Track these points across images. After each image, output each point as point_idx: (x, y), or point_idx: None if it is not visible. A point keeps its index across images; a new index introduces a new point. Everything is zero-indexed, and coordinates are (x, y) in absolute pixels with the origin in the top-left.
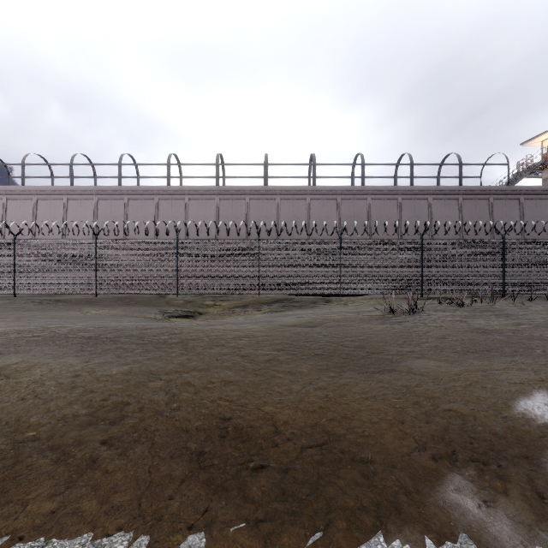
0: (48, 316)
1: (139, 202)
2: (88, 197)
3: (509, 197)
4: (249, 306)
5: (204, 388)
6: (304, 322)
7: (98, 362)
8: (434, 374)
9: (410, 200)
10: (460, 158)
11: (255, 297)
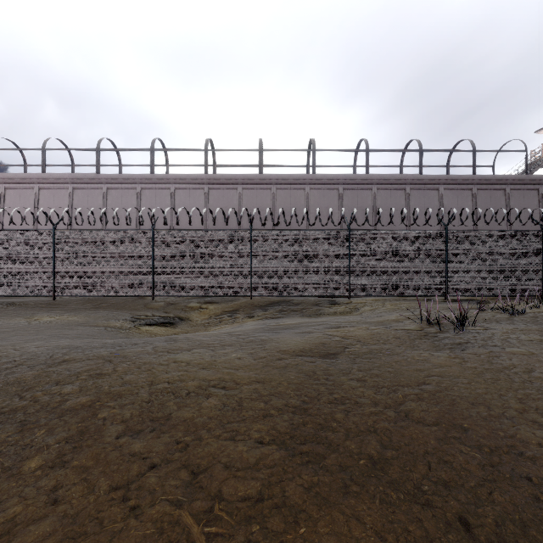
0: None
1: (119, 192)
2: (62, 186)
3: (528, 187)
4: (240, 310)
5: None
6: (315, 344)
7: None
8: None
9: (419, 190)
10: (473, 145)
11: (248, 298)
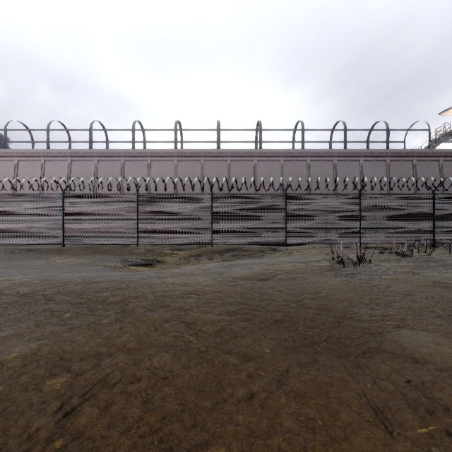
0: (11, 265)
1: (107, 163)
2: (63, 158)
3: (430, 159)
4: (203, 255)
5: (123, 392)
6: (256, 274)
7: (6, 335)
8: (442, 360)
9: (344, 162)
10: (387, 125)
11: (208, 246)
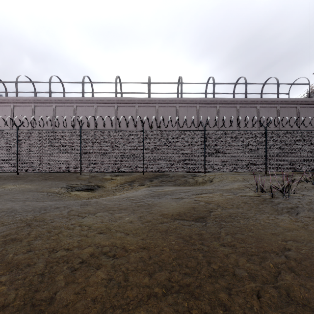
0: None
1: (63, 108)
2: (28, 104)
3: (310, 106)
4: (136, 181)
5: None
6: (187, 208)
7: None
8: None
9: (245, 108)
10: (277, 80)
11: (141, 173)
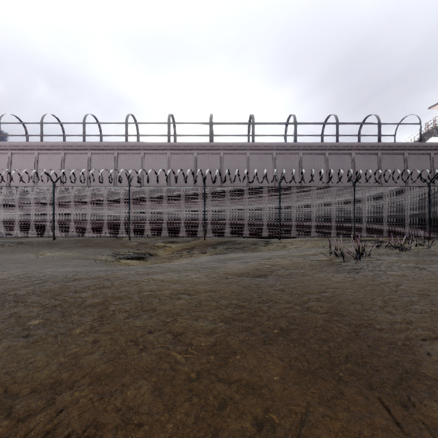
0: None
1: (100, 156)
2: (56, 151)
3: (421, 152)
4: (196, 248)
5: None
6: (251, 269)
7: None
8: None
9: (336, 155)
10: (379, 119)
11: (201, 239)
